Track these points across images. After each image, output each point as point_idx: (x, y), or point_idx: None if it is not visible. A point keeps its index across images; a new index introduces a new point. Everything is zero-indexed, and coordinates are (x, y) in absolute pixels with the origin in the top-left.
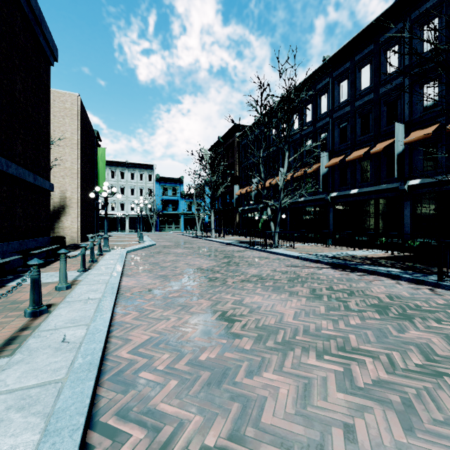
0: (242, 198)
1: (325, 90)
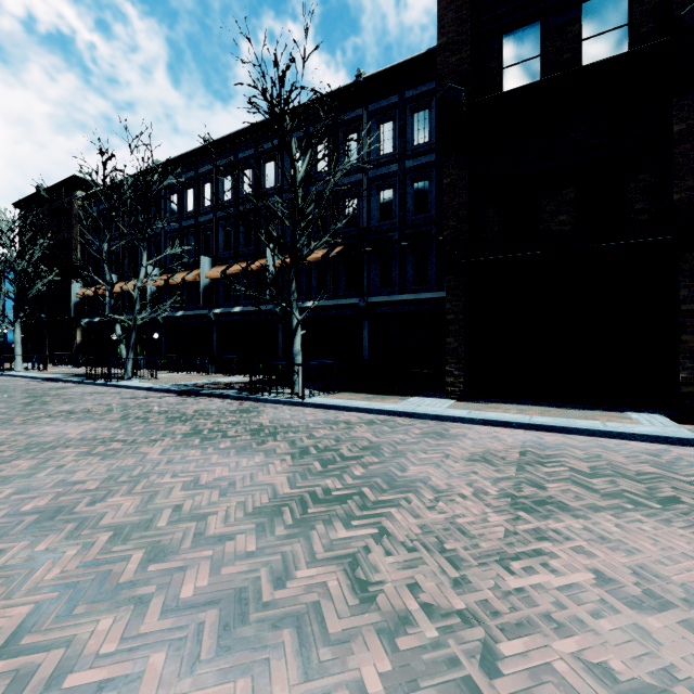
0: (90, 303)
1: (210, 178)
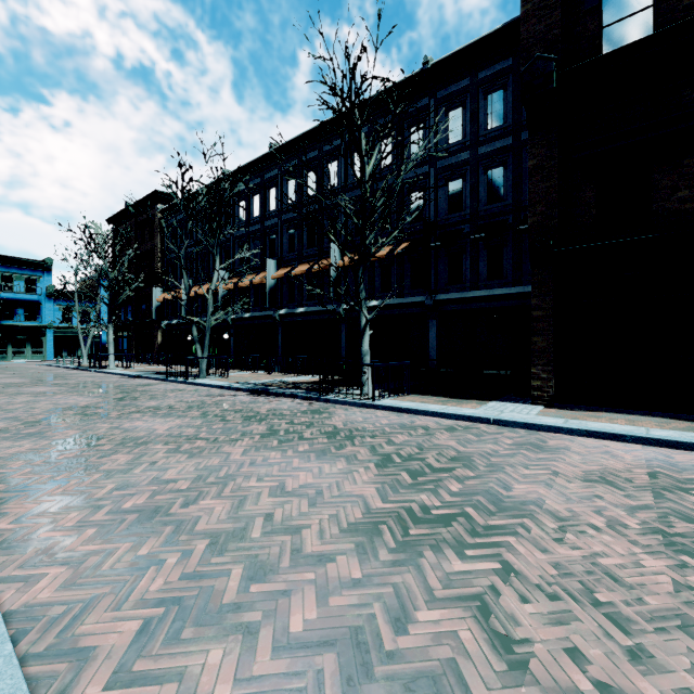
0: (169, 307)
1: (275, 183)
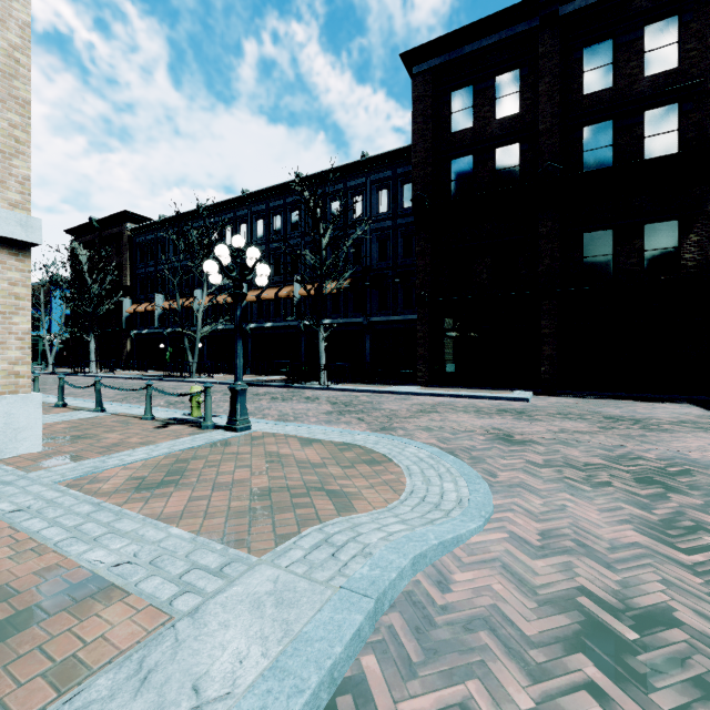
0: (138, 317)
1: (245, 220)
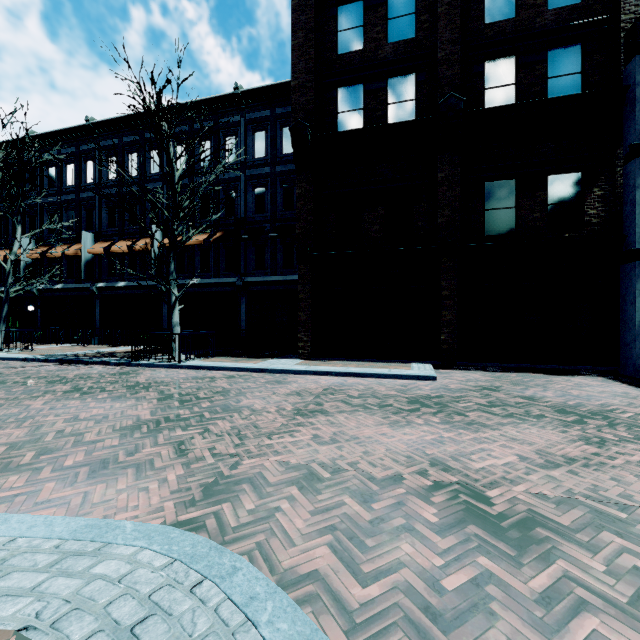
0: None
1: (92, 156)
